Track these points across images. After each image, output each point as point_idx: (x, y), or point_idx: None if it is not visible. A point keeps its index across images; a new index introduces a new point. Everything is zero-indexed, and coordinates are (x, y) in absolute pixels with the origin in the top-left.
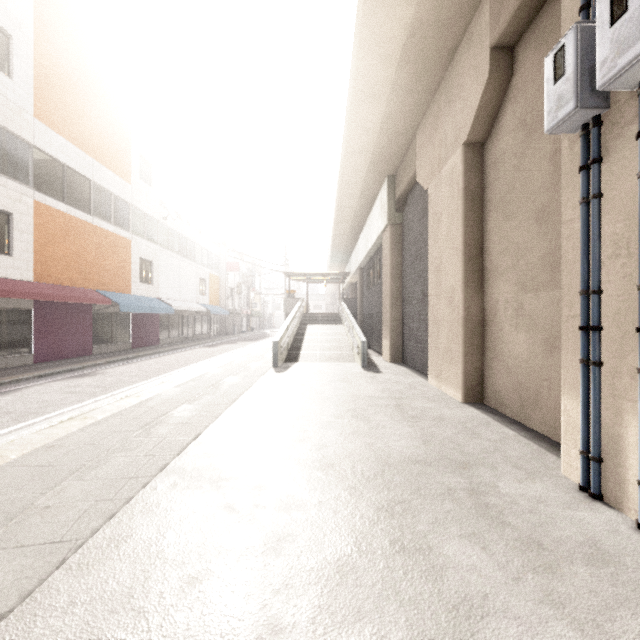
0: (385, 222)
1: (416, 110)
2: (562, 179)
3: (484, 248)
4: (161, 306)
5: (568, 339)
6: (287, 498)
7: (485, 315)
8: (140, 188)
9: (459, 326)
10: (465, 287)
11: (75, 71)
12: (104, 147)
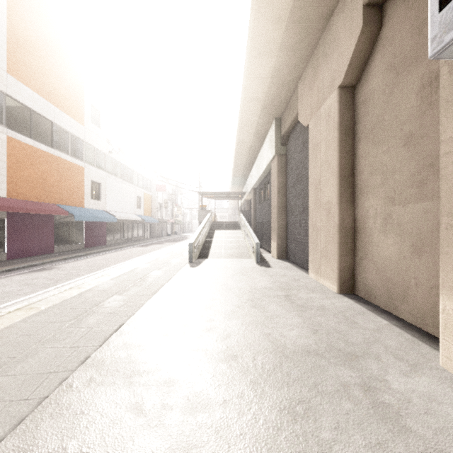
0: (273, 153)
1: (299, 65)
2: (441, 102)
3: (355, 170)
4: (107, 216)
5: (448, 245)
6: (193, 396)
7: (356, 223)
8: (91, 129)
9: (335, 232)
10: (340, 201)
11: (40, 39)
12: (63, 97)
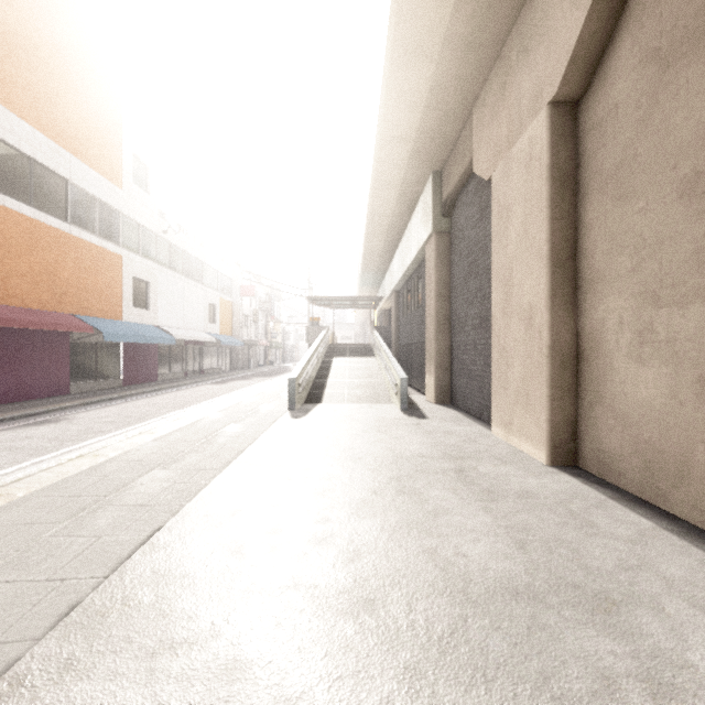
0: (429, 230)
1: (475, 75)
2: None
3: (579, 249)
4: (159, 335)
5: None
6: None
7: (581, 342)
8: (133, 194)
9: (543, 358)
10: (552, 303)
11: (46, 44)
12: (86, 141)
